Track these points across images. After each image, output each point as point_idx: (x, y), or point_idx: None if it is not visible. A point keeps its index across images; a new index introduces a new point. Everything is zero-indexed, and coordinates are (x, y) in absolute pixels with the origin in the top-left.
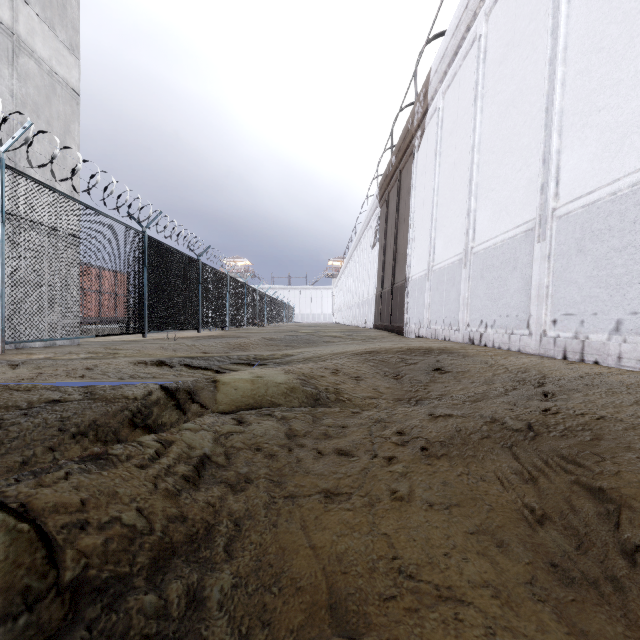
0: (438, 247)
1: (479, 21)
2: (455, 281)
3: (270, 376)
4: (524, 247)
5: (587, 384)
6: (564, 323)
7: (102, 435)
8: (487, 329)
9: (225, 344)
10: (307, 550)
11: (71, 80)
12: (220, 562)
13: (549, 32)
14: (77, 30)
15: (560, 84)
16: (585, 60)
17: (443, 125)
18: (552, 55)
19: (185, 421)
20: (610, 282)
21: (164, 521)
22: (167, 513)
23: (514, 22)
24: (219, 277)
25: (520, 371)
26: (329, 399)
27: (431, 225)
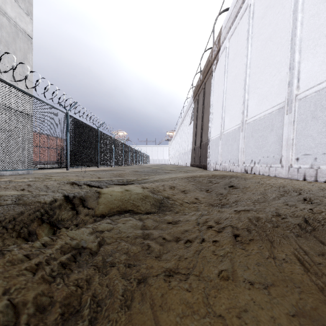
0: (226, 121)
1: None
2: (236, 139)
3: (133, 190)
4: (278, 118)
5: None
6: (303, 159)
7: (18, 228)
8: (255, 164)
9: (111, 174)
10: None
11: (27, 30)
12: None
13: None
14: (31, 3)
15: (300, 24)
16: (316, 8)
17: (229, 56)
18: (294, 8)
19: (76, 218)
20: None
21: (32, 310)
22: (37, 301)
23: None
24: (109, 139)
25: (280, 187)
26: (169, 204)
27: (222, 110)
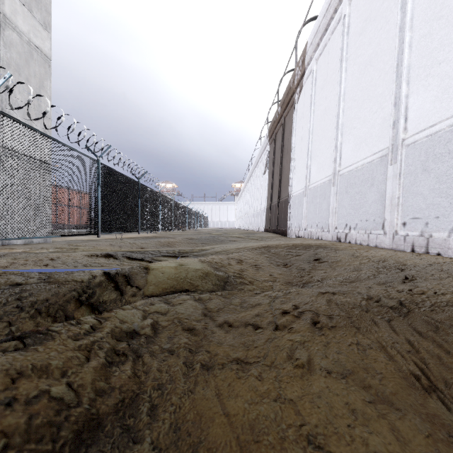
0: (313, 171)
1: (344, 4)
2: (326, 196)
3: (190, 264)
4: (379, 169)
5: (438, 270)
6: (412, 225)
7: (53, 311)
8: (351, 230)
9: (157, 242)
10: (222, 418)
11: (44, 49)
12: (142, 431)
13: (399, 7)
14: (49, 12)
15: (408, 46)
16: (428, 26)
17: (316, 83)
18: (401, 24)
19: (121, 300)
20: (449, 193)
21: (92, 392)
22: (96, 384)
23: (371, 3)
24: (153, 194)
25: (380, 261)
26: (236, 282)
27: (307, 156)
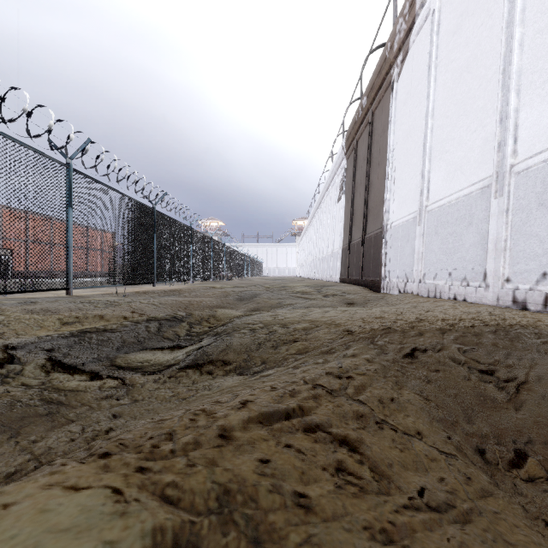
0: (435, 181)
1: None
2: (473, 219)
3: None
4: None
5: None
6: None
7: None
8: None
9: (170, 302)
10: None
11: None
12: None
13: None
14: None
15: None
16: None
17: (440, 29)
18: None
19: None
20: None
21: None
22: None
23: None
24: (181, 229)
25: None
26: None
27: (423, 156)
